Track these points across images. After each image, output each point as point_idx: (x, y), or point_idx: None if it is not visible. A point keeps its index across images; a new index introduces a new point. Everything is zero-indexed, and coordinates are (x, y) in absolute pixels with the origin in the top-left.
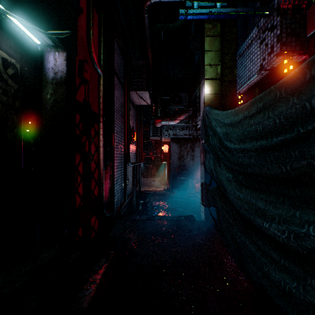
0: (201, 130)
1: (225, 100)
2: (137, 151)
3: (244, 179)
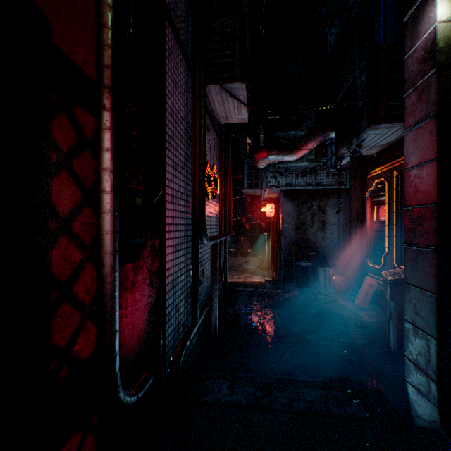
0: None
1: None
2: (221, 213)
3: None
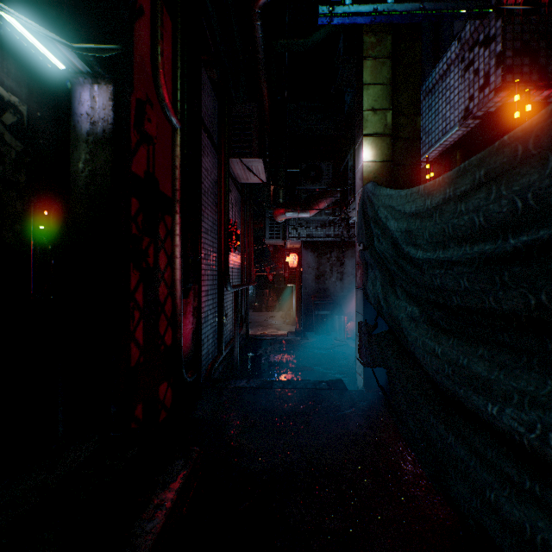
0: (358, 226)
1: (400, 172)
2: (243, 265)
3: (444, 318)
